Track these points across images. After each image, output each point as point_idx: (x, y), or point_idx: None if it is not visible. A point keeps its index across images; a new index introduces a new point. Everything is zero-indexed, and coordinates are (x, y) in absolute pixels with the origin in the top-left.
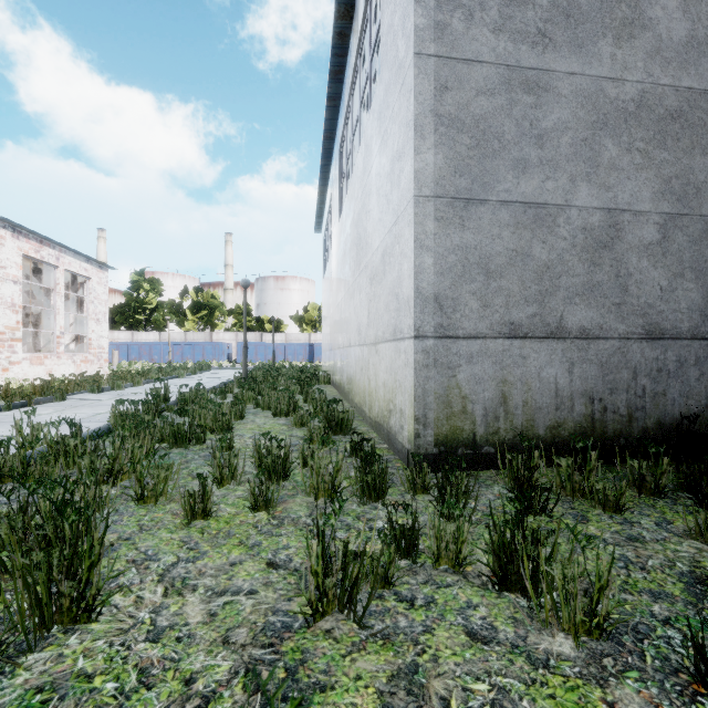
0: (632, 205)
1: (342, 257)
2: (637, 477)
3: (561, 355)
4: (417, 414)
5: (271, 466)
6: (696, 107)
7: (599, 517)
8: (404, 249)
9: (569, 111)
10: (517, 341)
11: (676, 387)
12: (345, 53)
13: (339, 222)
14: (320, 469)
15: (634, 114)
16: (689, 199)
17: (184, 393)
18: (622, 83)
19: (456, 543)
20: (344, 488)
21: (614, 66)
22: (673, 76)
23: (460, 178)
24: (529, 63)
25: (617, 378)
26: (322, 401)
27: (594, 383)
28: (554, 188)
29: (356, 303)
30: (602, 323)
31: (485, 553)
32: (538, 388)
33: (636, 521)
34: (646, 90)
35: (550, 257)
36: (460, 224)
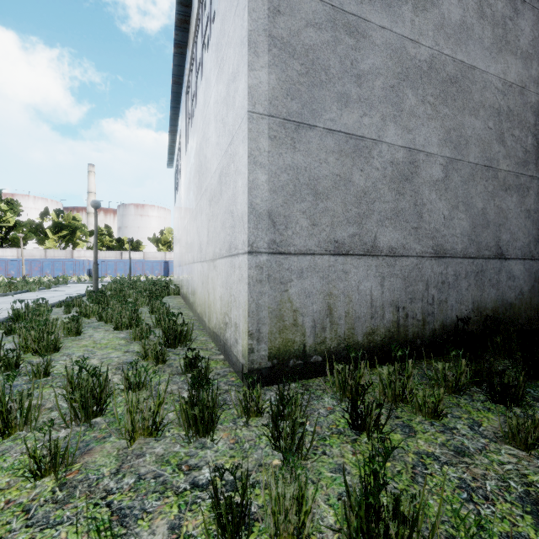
0: (425, 147)
1: (188, 185)
2: (444, 379)
3: (375, 270)
4: (251, 329)
5: (80, 402)
6: (466, 77)
7: (422, 425)
8: (238, 166)
9: (381, 59)
10: (340, 257)
11: (453, 296)
12: (190, 4)
13: (185, 155)
14: (138, 404)
15: (426, 73)
16: (462, 148)
17: (18, 309)
18: (418, 45)
19: (297, 506)
20: (167, 424)
21: (413, 30)
22: (451, 49)
23: (292, 101)
24: (350, 9)
25: (415, 290)
26: (165, 313)
27: (399, 294)
28: (370, 124)
29: (198, 224)
30: (405, 243)
31: (328, 506)
32: (357, 300)
33: (454, 427)
34: (434, 55)
35: (366, 184)
36: (292, 145)
